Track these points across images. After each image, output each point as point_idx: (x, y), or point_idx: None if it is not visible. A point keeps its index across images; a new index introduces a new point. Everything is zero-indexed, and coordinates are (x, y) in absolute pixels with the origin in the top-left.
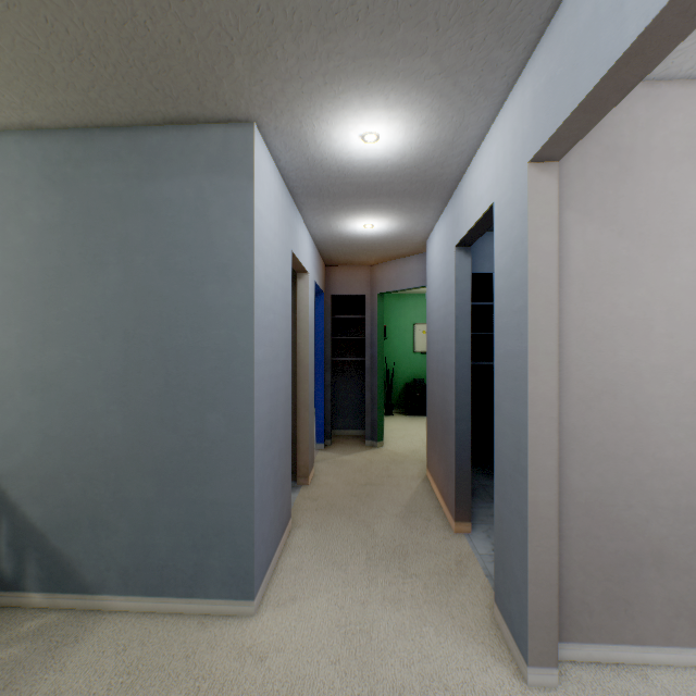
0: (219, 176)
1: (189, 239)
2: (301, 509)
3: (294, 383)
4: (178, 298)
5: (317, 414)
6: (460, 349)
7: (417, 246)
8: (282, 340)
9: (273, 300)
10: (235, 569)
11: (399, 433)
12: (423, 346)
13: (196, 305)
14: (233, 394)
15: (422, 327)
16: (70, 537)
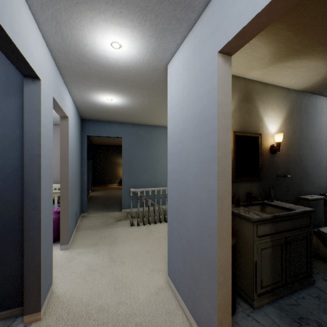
0: None
1: None
2: None
3: None
4: None
5: None
6: None
7: None
8: (193, 158)
9: (181, 134)
10: None
11: None
12: None
13: None
14: None
15: None
16: None
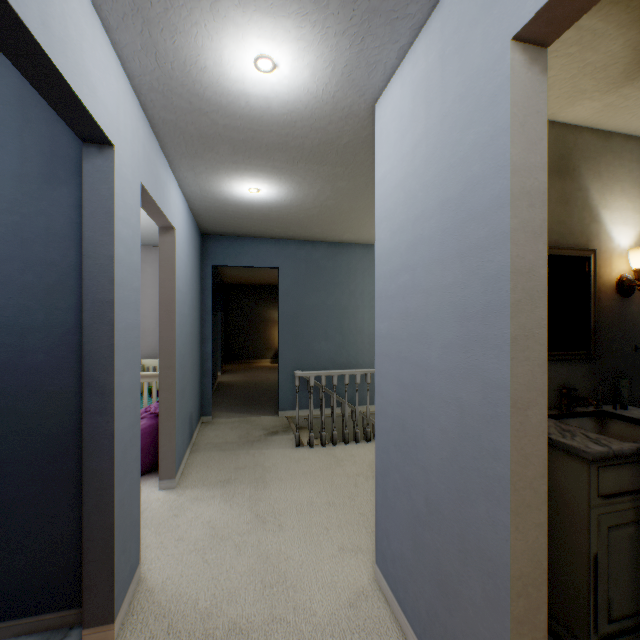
0: None
1: None
2: None
3: None
4: None
5: None
6: None
7: None
8: (441, 307)
9: (410, 252)
10: None
11: None
12: None
13: None
14: None
15: None
16: None
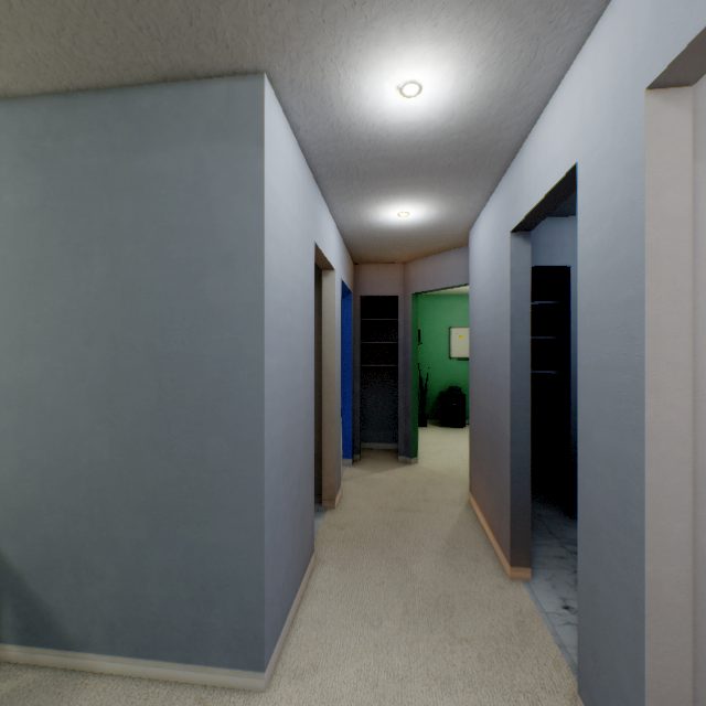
0: (221, 143)
1: (186, 222)
2: (326, 540)
3: (318, 393)
4: (174, 295)
5: (344, 427)
6: (517, 356)
7: (457, 238)
8: (302, 346)
9: (291, 298)
10: (241, 631)
11: (435, 447)
12: (460, 351)
13: (194, 302)
14: (238, 413)
15: (459, 331)
16: (50, 581)
